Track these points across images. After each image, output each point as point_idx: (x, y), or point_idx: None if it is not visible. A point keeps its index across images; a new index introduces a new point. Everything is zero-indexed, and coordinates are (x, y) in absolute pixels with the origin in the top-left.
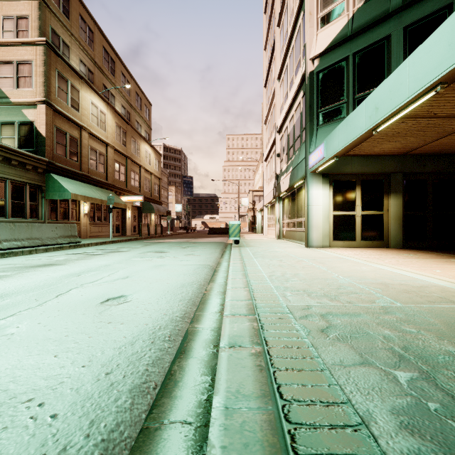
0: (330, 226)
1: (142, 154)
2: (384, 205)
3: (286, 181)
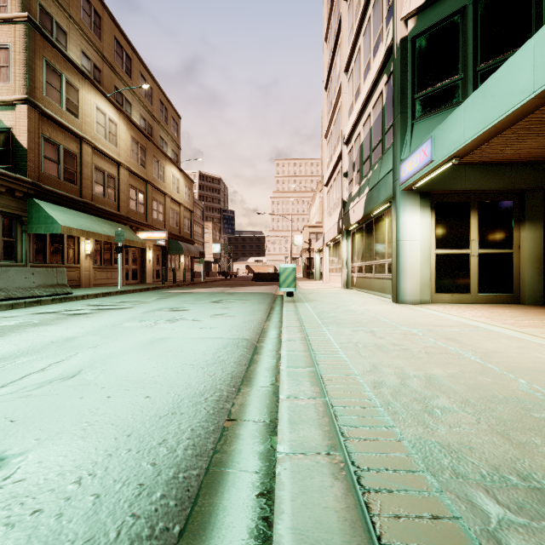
0: (431, 271)
1: (168, 179)
2: (514, 239)
3: (358, 208)
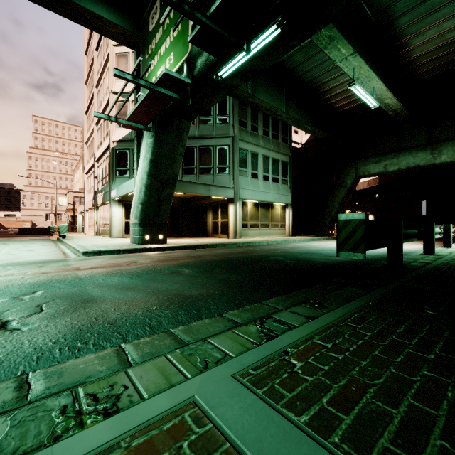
0: (123, 227)
1: None
2: None
3: (101, 198)
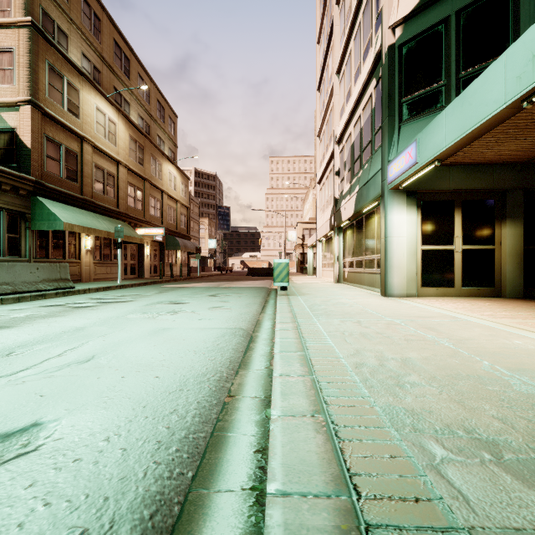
0: (417, 266)
1: (165, 177)
2: (496, 235)
3: (349, 206)
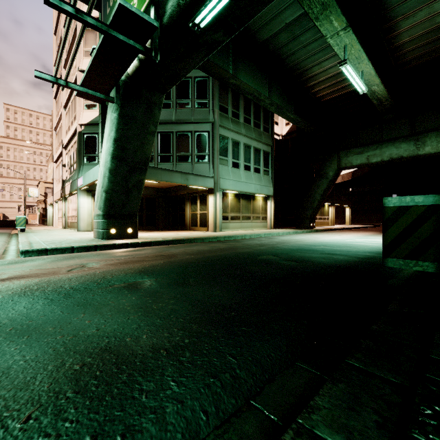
0: (92, 219)
1: None
2: None
3: (68, 188)
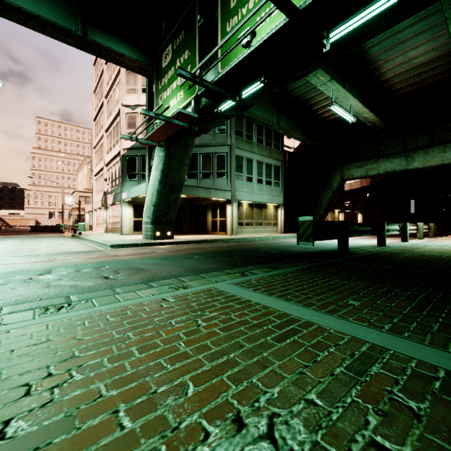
0: (132, 225)
1: None
2: None
3: (111, 199)
